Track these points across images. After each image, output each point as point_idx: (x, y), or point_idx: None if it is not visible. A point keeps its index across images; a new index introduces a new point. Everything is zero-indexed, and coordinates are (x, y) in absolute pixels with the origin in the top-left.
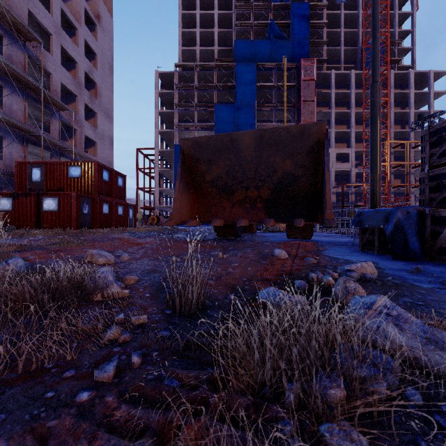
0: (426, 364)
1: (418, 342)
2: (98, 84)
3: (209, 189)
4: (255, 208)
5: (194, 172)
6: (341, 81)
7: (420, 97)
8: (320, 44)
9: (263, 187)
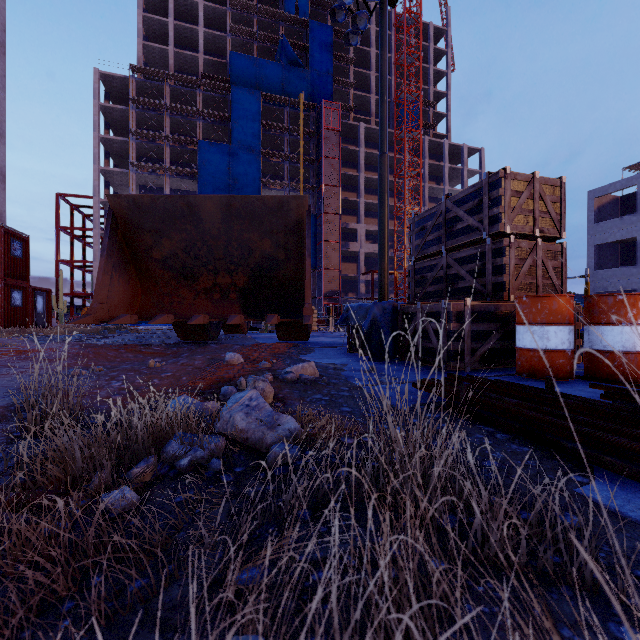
0: (253, 441)
1: (255, 425)
2: None
3: (160, 272)
4: (227, 299)
5: (134, 245)
6: (372, 139)
7: (455, 174)
8: (346, 85)
9: (237, 272)
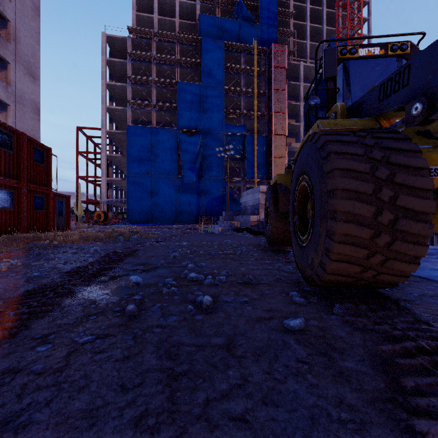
0: None
1: None
2: (13, 23)
3: None
4: None
5: None
6: (308, 76)
7: None
8: (287, 34)
9: None
